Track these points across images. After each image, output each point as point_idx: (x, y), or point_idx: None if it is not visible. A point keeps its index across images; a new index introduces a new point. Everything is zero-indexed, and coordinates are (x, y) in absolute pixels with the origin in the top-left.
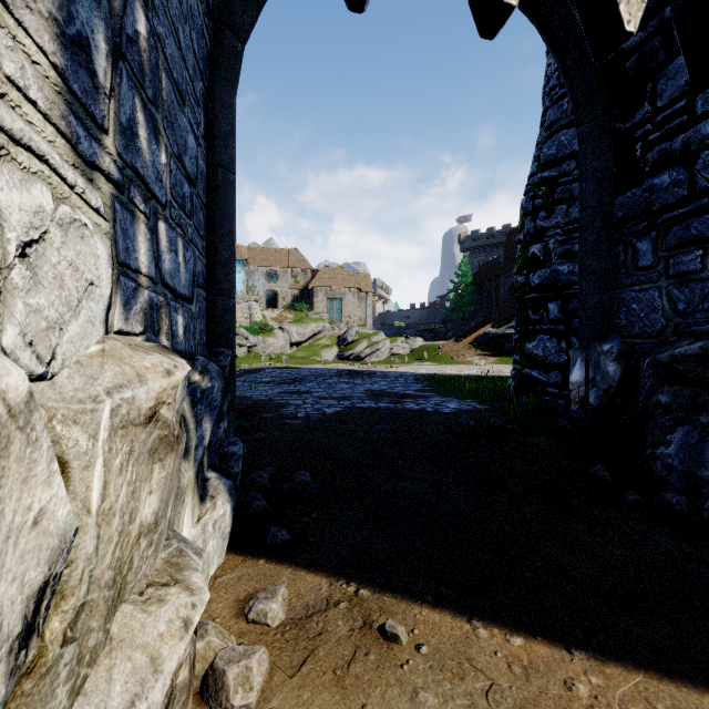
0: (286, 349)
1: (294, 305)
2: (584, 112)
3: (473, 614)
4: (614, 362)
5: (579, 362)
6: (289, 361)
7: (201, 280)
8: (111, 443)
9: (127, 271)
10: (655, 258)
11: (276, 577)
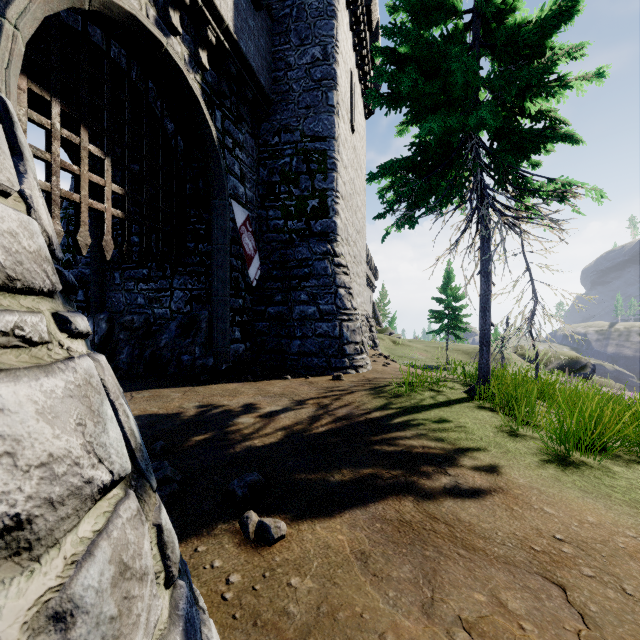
0: None
1: None
2: None
3: None
4: (106, 323)
5: (91, 323)
6: None
7: None
8: None
9: None
10: (121, 281)
11: None
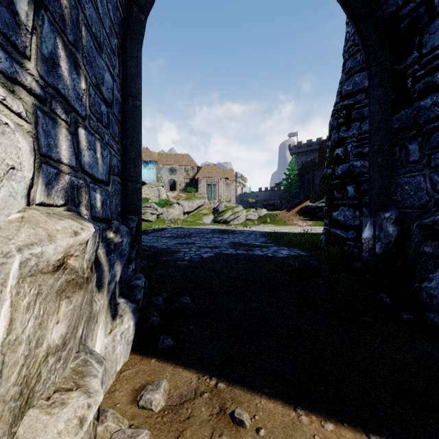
0: (181, 216)
1: (186, 188)
2: (372, 59)
3: (298, 404)
4: (392, 225)
5: (369, 225)
6: (183, 224)
7: (116, 171)
8: (19, 288)
9: (49, 161)
10: (421, 155)
11: (162, 372)
